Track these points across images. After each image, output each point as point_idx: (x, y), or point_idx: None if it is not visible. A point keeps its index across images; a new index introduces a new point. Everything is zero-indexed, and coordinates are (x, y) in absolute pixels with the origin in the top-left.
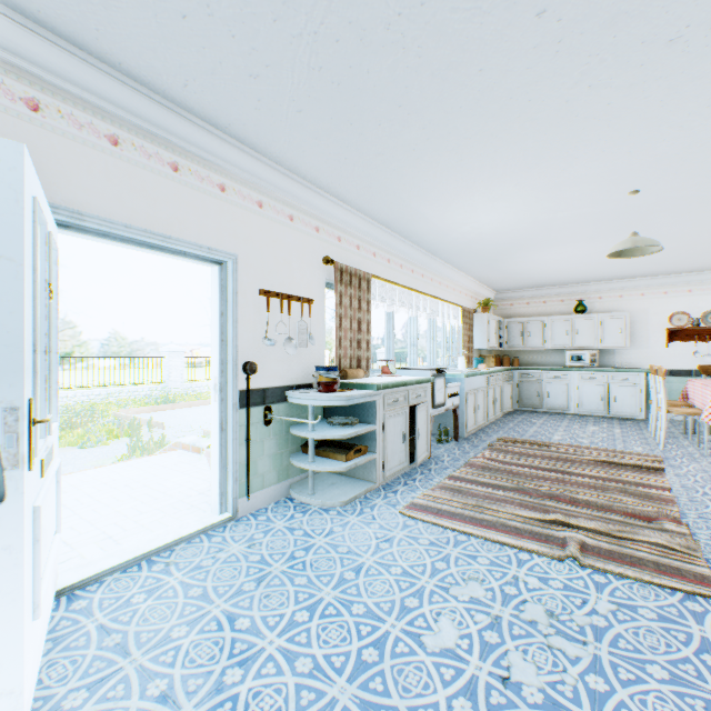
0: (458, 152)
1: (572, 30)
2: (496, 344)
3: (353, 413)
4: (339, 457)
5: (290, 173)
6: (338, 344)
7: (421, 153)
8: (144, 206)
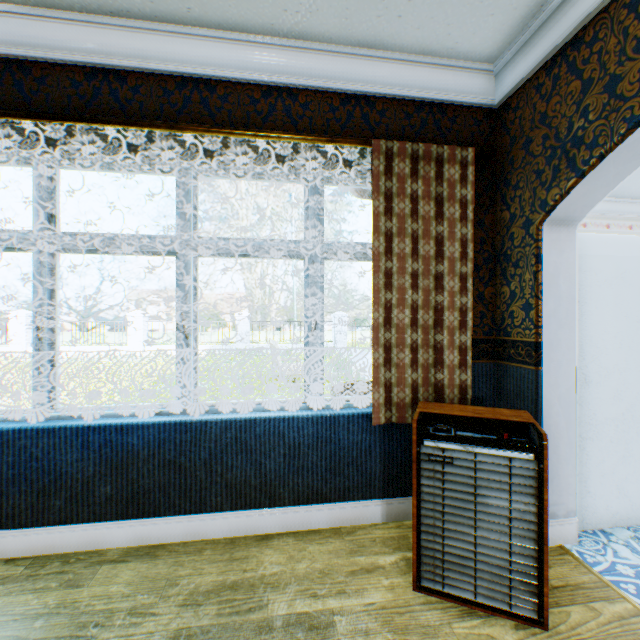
0: None
1: None
2: None
3: None
4: None
5: (630, 200)
6: None
7: None
8: None
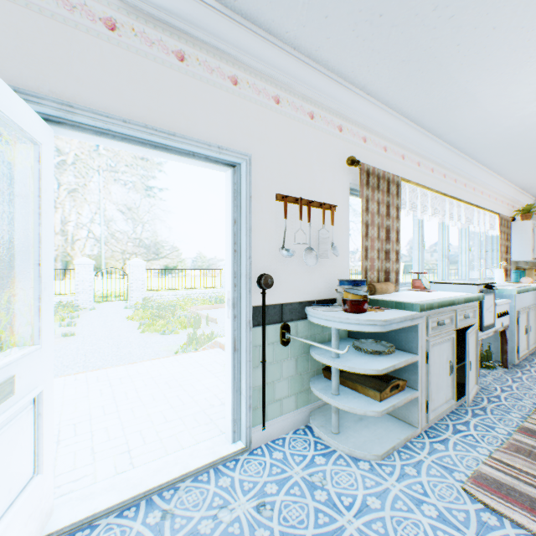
0: None
1: None
2: None
3: (385, 336)
4: (370, 393)
5: (310, 61)
6: (363, 255)
7: None
8: (146, 99)
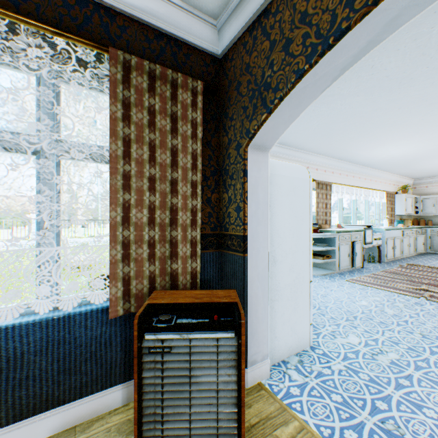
0: (373, 136)
1: (414, 108)
2: (411, 212)
3: (324, 242)
4: (319, 258)
5: (298, 150)
6: (316, 214)
7: (356, 139)
8: None
